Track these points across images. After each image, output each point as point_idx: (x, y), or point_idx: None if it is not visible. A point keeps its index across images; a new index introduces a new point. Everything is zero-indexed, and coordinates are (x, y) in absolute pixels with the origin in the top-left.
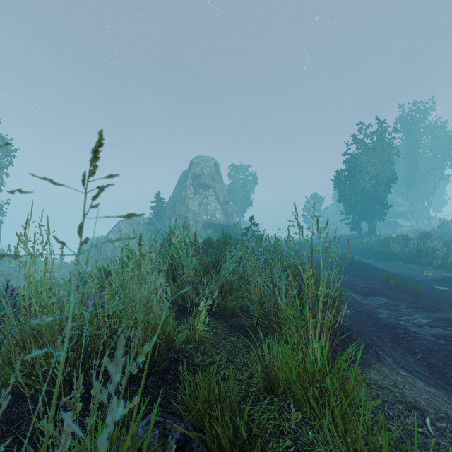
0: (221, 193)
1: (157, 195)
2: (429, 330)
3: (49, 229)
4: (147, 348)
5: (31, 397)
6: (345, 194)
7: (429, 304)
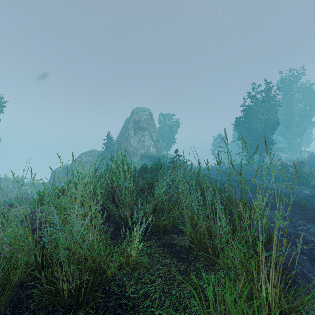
0: (154, 134)
1: (107, 134)
2: None
3: None
4: None
5: None
6: (242, 134)
7: None
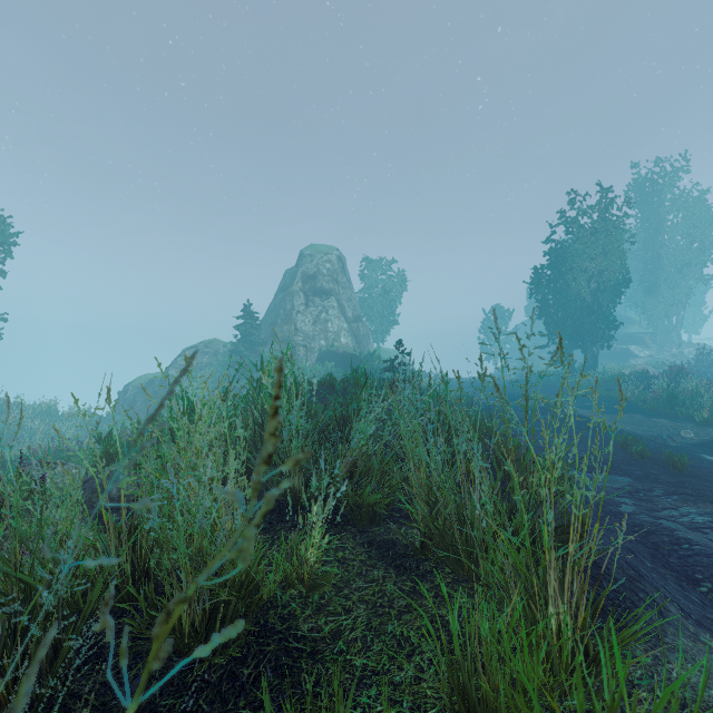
0: (349, 304)
1: (245, 306)
2: None
3: None
4: None
5: None
6: (548, 305)
7: (702, 487)
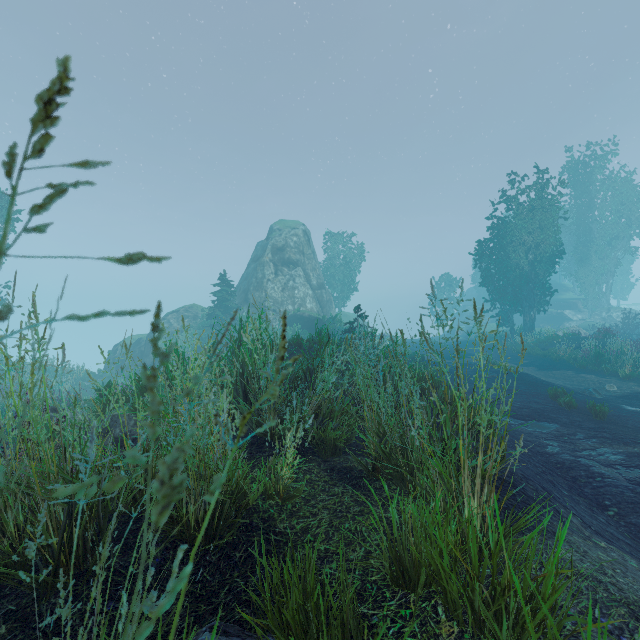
0: (313, 273)
1: (221, 275)
2: (623, 472)
3: (36, 316)
4: (166, 600)
5: (13, 591)
6: (491, 274)
7: (618, 432)
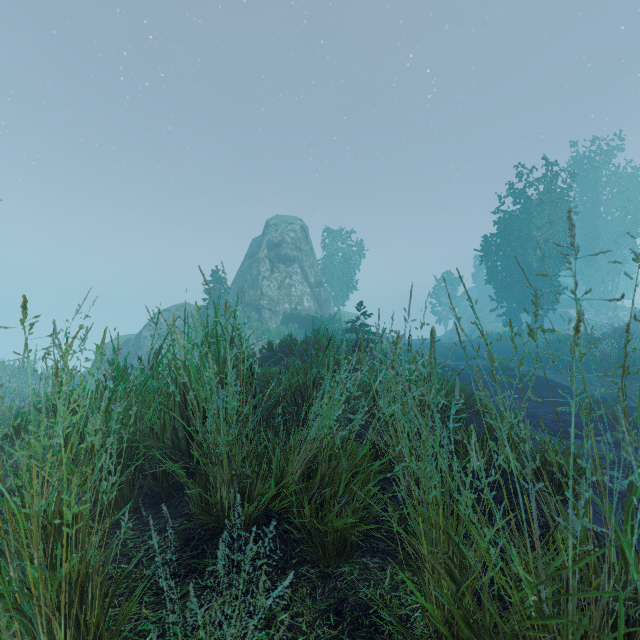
0: (311, 271)
1: (214, 272)
2: None
3: None
4: None
5: None
6: (497, 271)
7: None
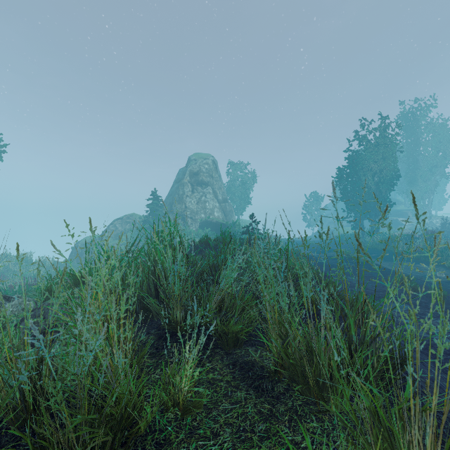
0: (219, 191)
1: (153, 192)
2: None
3: None
4: None
5: None
6: (347, 192)
7: None
